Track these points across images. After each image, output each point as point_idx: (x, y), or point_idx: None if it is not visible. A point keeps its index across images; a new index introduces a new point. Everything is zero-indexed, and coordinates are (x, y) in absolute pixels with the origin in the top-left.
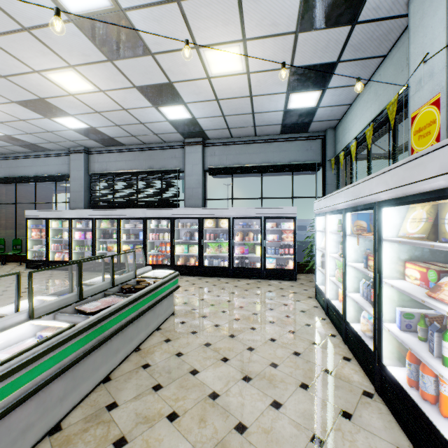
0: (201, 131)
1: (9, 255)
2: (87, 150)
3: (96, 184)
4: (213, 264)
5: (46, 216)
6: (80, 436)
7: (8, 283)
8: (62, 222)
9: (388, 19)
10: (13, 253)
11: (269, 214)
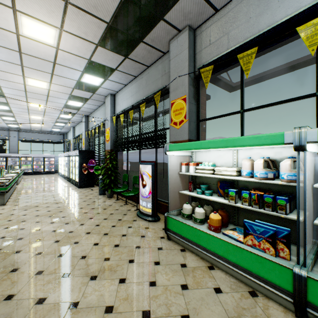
0: (19, 128)
1: None
2: None
3: None
4: (25, 171)
5: None
6: (25, 181)
7: None
8: None
9: (69, 128)
10: None
11: (46, 156)
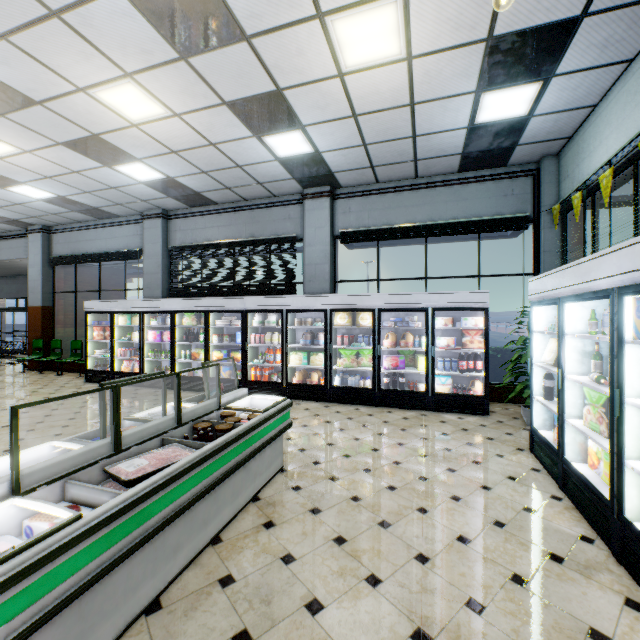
0: (328, 174)
1: (68, 363)
2: (166, 214)
3: (178, 262)
4: (348, 383)
5: (110, 309)
6: None
7: (56, 403)
8: (132, 318)
9: None
10: (71, 359)
11: (440, 303)
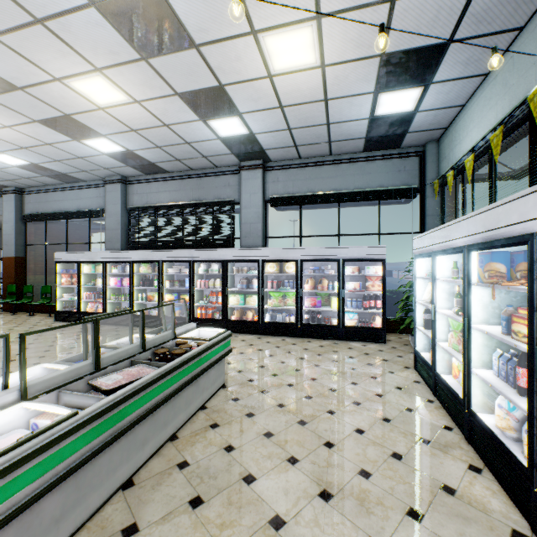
0: (260, 151)
1: (38, 305)
2: (125, 180)
3: (135, 220)
4: (276, 319)
5: (77, 259)
6: None
7: (32, 338)
8: (96, 267)
9: None
10: (42, 302)
11: (348, 255)
